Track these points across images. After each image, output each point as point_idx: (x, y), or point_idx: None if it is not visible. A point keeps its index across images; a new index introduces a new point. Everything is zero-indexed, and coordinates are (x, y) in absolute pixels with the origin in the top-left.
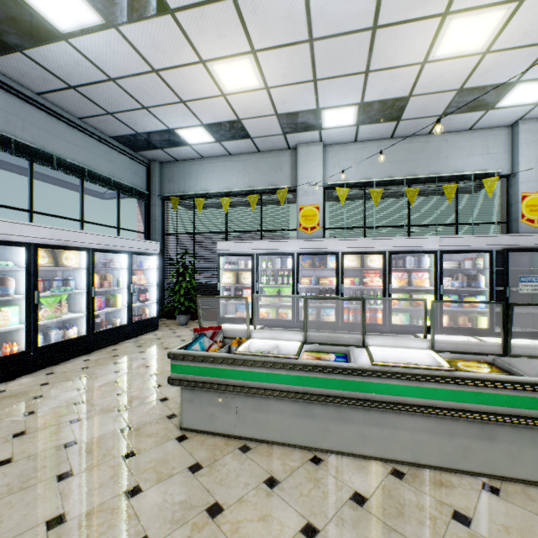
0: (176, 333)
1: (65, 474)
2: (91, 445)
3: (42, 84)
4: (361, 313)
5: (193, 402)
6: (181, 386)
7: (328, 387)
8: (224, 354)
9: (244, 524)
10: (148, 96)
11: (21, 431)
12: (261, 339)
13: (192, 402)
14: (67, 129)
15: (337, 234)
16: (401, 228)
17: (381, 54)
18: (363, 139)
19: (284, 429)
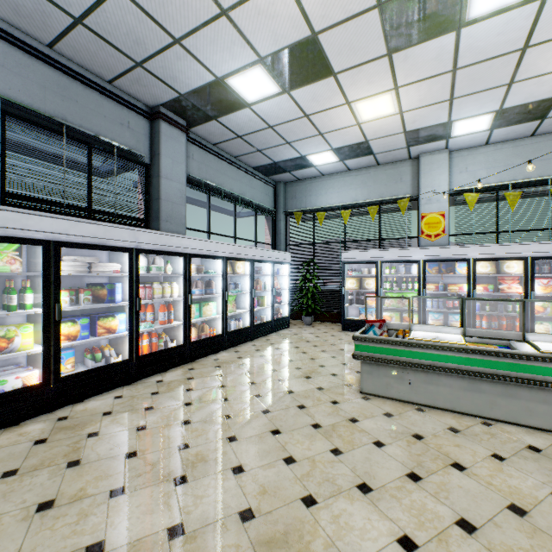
0: (307, 330)
1: (301, 406)
2: (304, 394)
3: (219, 138)
4: (520, 313)
5: (371, 374)
6: (364, 360)
7: (496, 368)
8: (400, 339)
9: (444, 446)
10: (294, 134)
11: (252, 382)
12: (421, 331)
13: (371, 373)
14: (228, 167)
15: (464, 241)
16: (544, 231)
17: (529, 66)
18: (496, 141)
19: (453, 400)
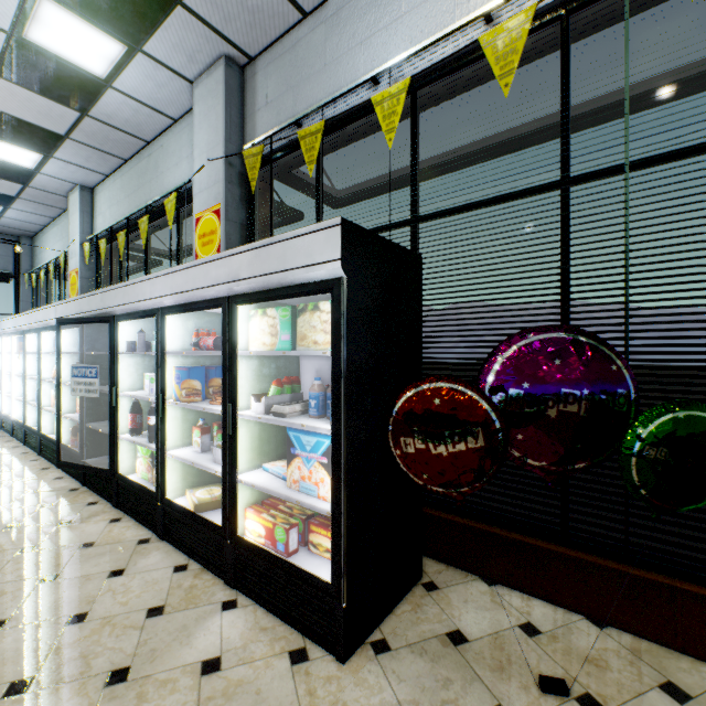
0: None
1: None
2: None
3: None
4: None
5: None
6: None
7: None
8: None
9: None
10: None
11: None
12: None
13: None
14: None
15: None
16: None
17: None
18: (105, 170)
19: None
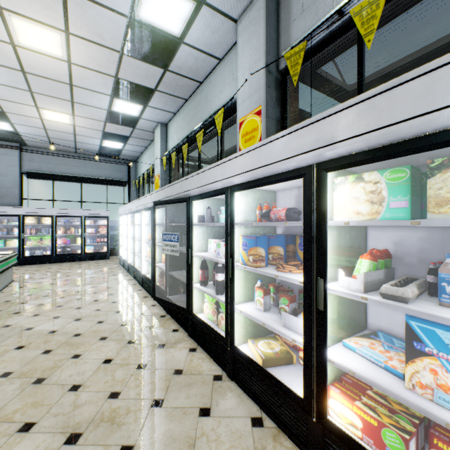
0: (104, 262)
1: None
2: None
3: (47, 146)
4: None
5: None
6: None
7: None
8: None
9: None
10: (65, 137)
11: None
12: None
13: None
14: (70, 160)
15: None
16: None
17: (52, 75)
18: (174, 109)
19: None
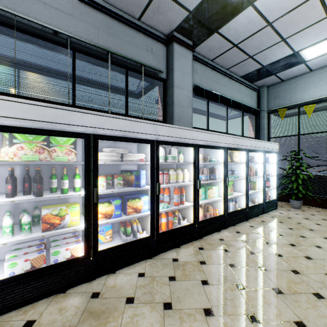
0: (299, 215)
1: None
2: None
3: (217, 52)
4: None
5: None
6: None
7: None
8: None
9: None
10: (293, 26)
11: (276, 288)
12: None
13: None
14: (222, 77)
15: None
16: None
17: None
18: None
19: None
